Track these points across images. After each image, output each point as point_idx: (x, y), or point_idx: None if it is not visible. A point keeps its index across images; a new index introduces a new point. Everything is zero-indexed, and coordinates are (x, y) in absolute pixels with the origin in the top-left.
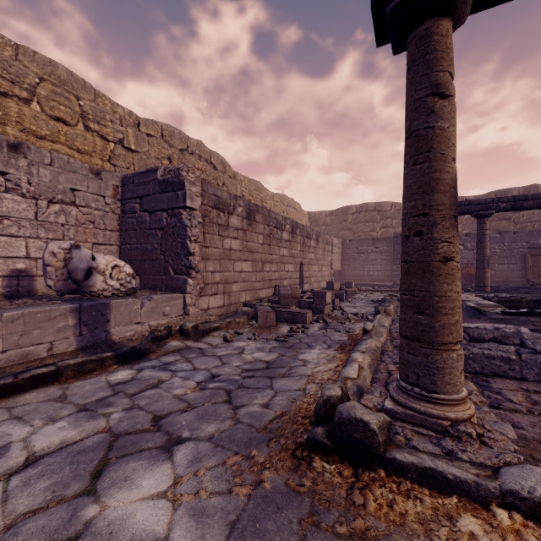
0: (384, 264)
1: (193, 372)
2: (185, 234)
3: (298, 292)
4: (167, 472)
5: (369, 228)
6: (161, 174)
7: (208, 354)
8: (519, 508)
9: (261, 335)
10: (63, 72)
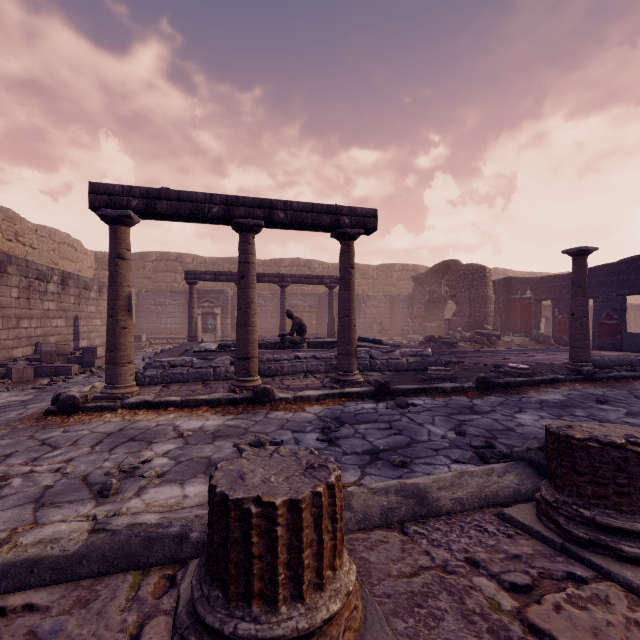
0: (182, 317)
1: None
2: None
3: (68, 348)
4: None
5: (171, 279)
6: None
7: None
8: (126, 407)
9: (16, 388)
10: None
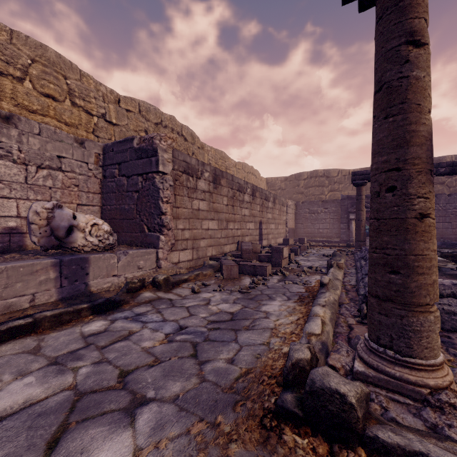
0: (332, 222)
1: (163, 323)
2: (158, 196)
3: (258, 247)
4: (127, 443)
5: (319, 192)
6: (137, 143)
7: (177, 305)
8: None
9: (226, 286)
10: (52, 54)
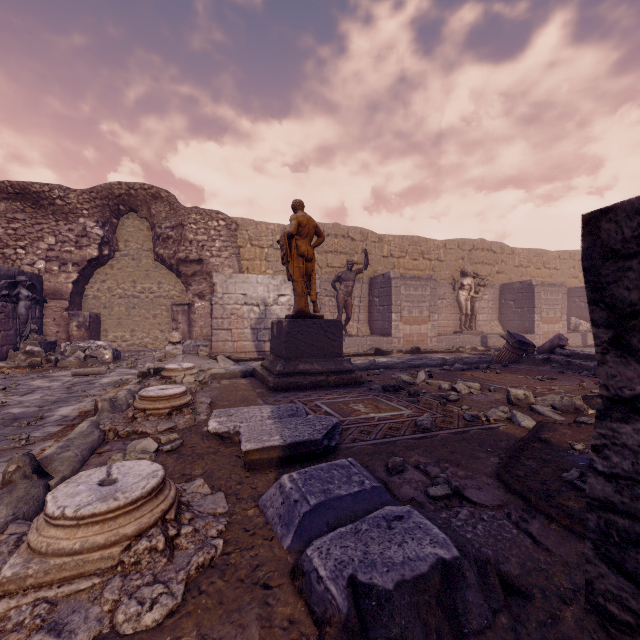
0: None
1: None
2: None
3: None
4: None
5: None
6: None
7: None
8: None
9: None
10: (539, 251)
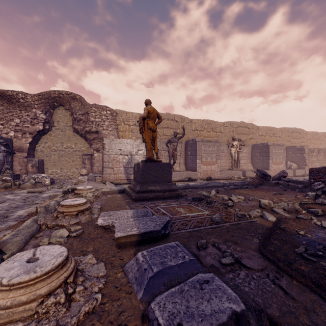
0: None
1: None
2: (304, 158)
3: None
4: None
5: None
6: (297, 147)
7: None
8: None
9: None
10: (271, 127)
